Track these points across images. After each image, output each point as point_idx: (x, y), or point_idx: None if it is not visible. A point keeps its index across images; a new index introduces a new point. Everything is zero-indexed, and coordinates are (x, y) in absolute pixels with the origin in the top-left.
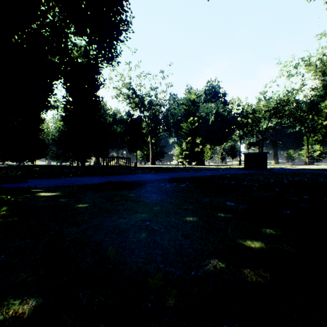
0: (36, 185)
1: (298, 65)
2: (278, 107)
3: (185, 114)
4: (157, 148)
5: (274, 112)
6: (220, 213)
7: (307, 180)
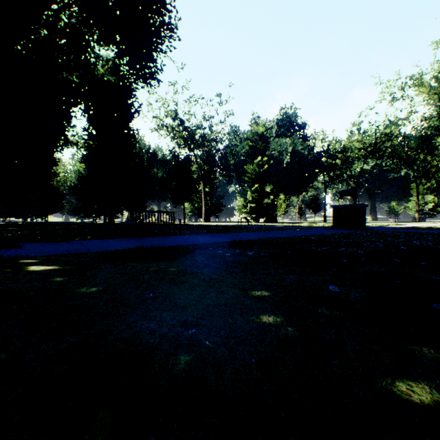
0: (30, 252)
1: (405, 85)
2: (377, 143)
3: (250, 153)
4: (212, 200)
5: (372, 150)
6: (321, 307)
7: (432, 244)
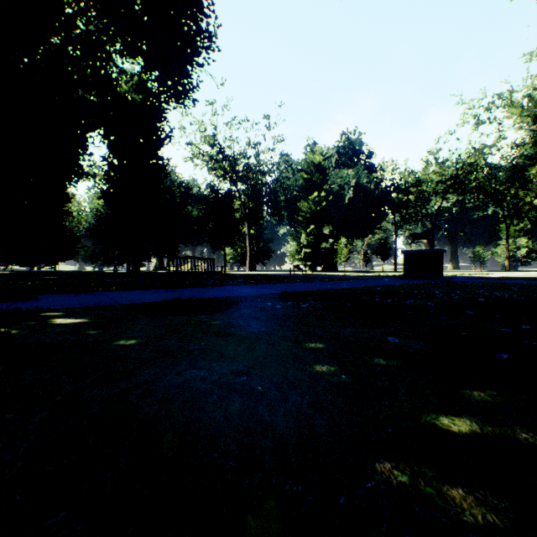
0: (50, 304)
1: (492, 105)
2: (459, 175)
3: (305, 187)
4: (258, 244)
5: (452, 183)
6: (378, 357)
7: (516, 296)
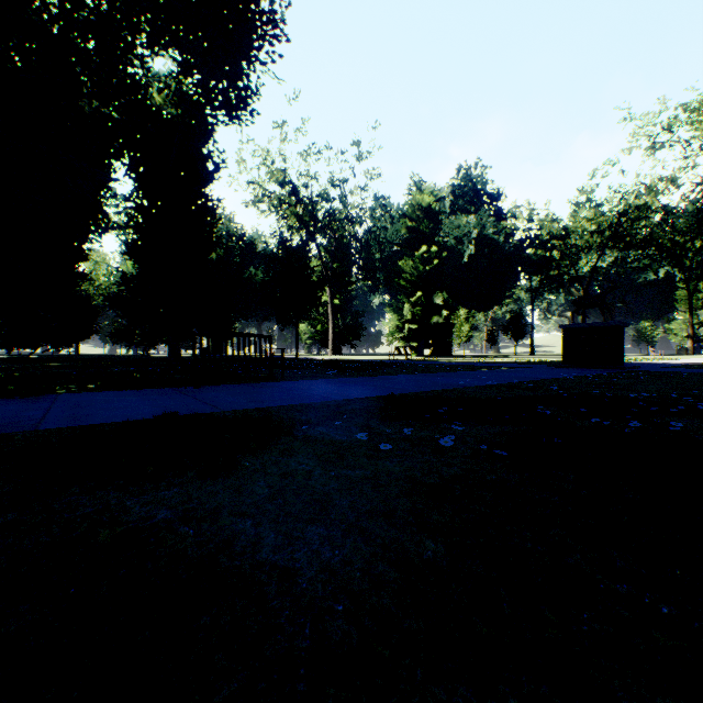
0: None
1: (676, 119)
2: (622, 223)
3: (409, 240)
4: (345, 318)
5: (613, 234)
6: None
7: None
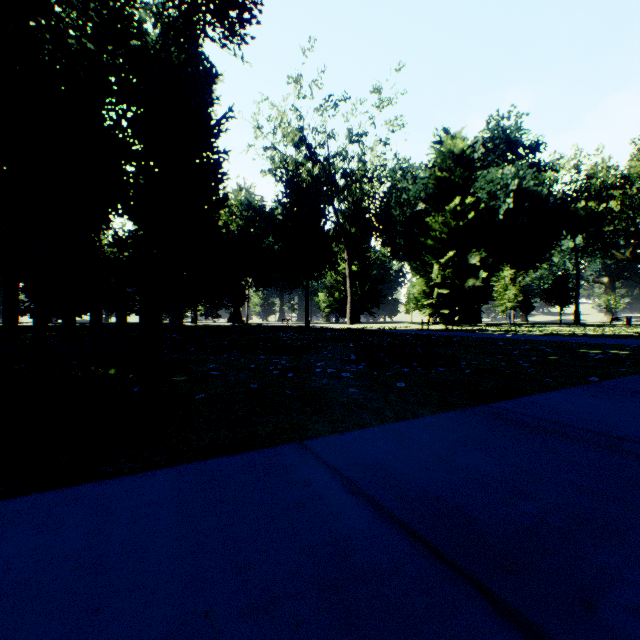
0: None
1: None
2: None
3: (437, 193)
4: (363, 285)
5: None
6: None
7: None
